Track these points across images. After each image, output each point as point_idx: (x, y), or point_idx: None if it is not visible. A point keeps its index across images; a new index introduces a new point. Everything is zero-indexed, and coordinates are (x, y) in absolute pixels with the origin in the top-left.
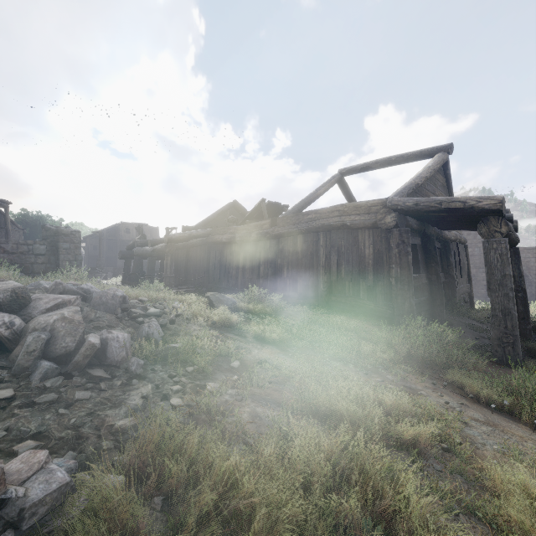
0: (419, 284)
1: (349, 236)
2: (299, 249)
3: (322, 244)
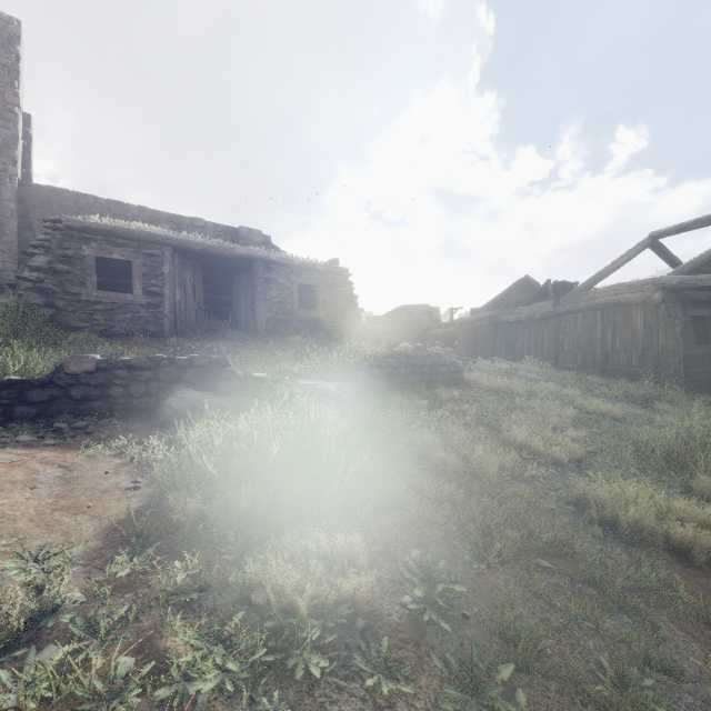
0: (702, 354)
1: (624, 312)
2: (579, 325)
3: (599, 321)
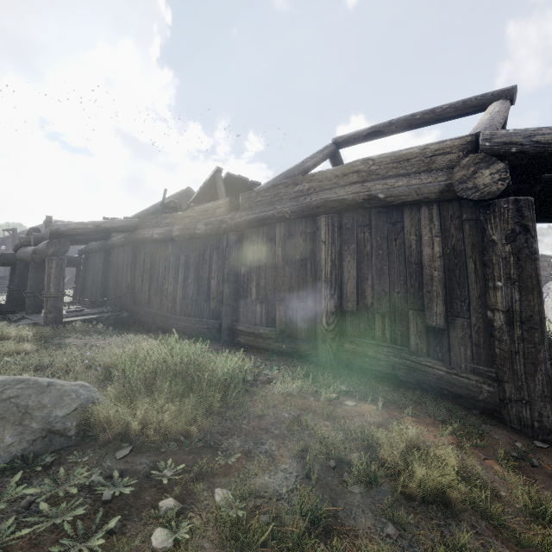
0: None
1: (382, 221)
2: (279, 248)
3: (325, 239)
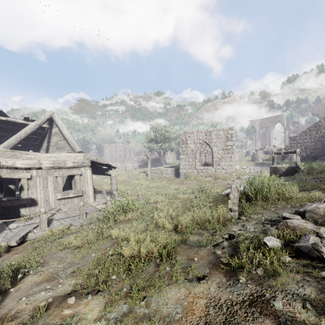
0: None
1: None
2: None
3: None
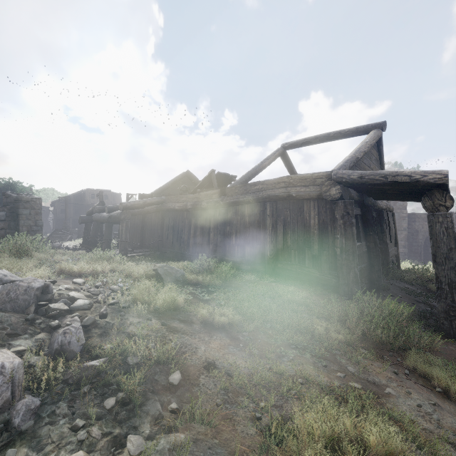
0: (360, 252)
1: (295, 206)
2: (247, 217)
3: (269, 214)
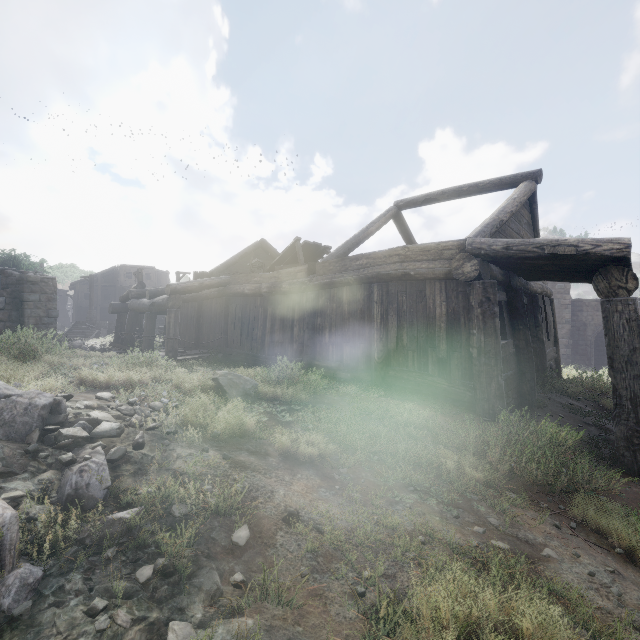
0: (506, 354)
1: (413, 290)
2: (345, 305)
3: (377, 300)
